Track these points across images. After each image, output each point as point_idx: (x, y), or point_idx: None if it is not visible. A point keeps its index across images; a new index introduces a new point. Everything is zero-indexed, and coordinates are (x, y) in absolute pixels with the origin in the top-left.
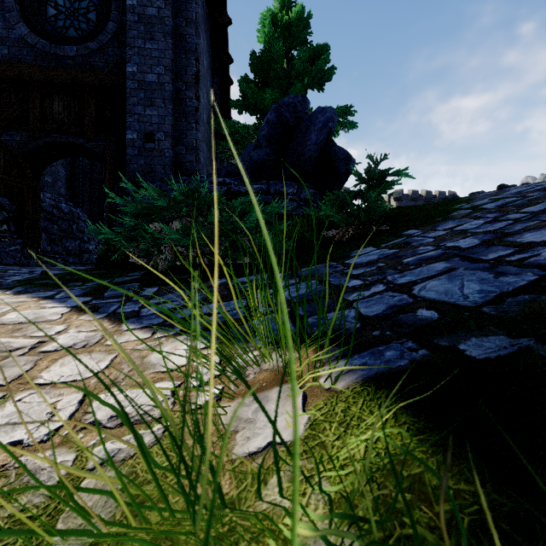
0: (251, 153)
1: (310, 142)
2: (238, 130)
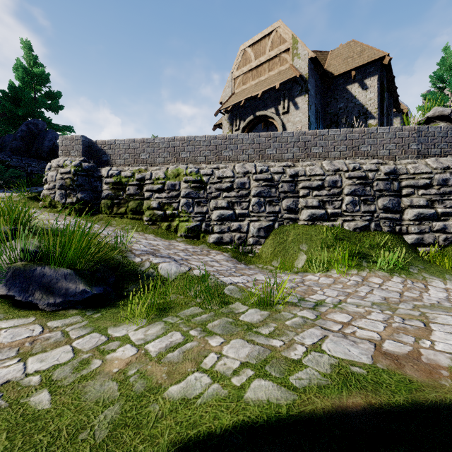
0: (11, 142)
1: (45, 145)
2: (2, 126)
